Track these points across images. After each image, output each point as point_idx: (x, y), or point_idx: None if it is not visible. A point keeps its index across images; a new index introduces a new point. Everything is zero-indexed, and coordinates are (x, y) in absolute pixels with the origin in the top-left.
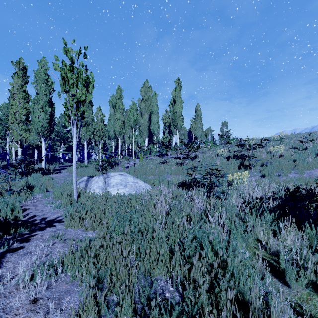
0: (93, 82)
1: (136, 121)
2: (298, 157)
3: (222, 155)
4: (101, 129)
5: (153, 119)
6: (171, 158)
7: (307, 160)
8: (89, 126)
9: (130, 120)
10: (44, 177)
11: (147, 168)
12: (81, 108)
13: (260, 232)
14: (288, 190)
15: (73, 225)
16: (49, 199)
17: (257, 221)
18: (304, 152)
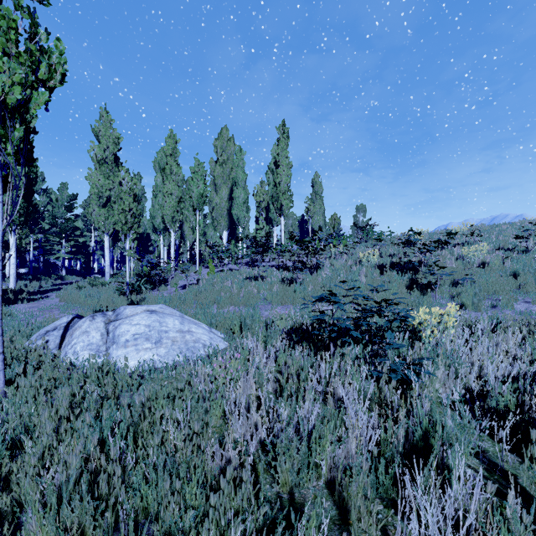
0: (60, 66)
1: (204, 198)
2: (523, 268)
3: (370, 263)
4: (128, 211)
5: (238, 195)
6: (271, 269)
7: None
8: (114, 207)
9: (191, 196)
10: None
11: (223, 289)
12: (14, 128)
13: None
14: None
15: None
16: None
17: None
18: (527, 258)
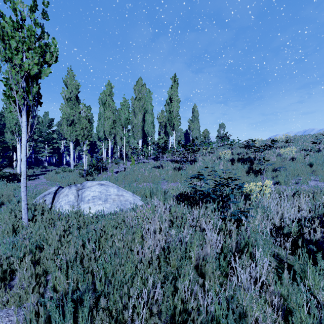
0: (55, 53)
1: (128, 120)
2: (315, 161)
3: (225, 158)
4: (85, 128)
5: (148, 118)
6: (167, 162)
7: None
8: (76, 126)
9: (121, 119)
10: (8, 186)
11: (140, 173)
12: (33, 87)
13: None
14: None
15: None
16: None
17: None
18: (319, 155)
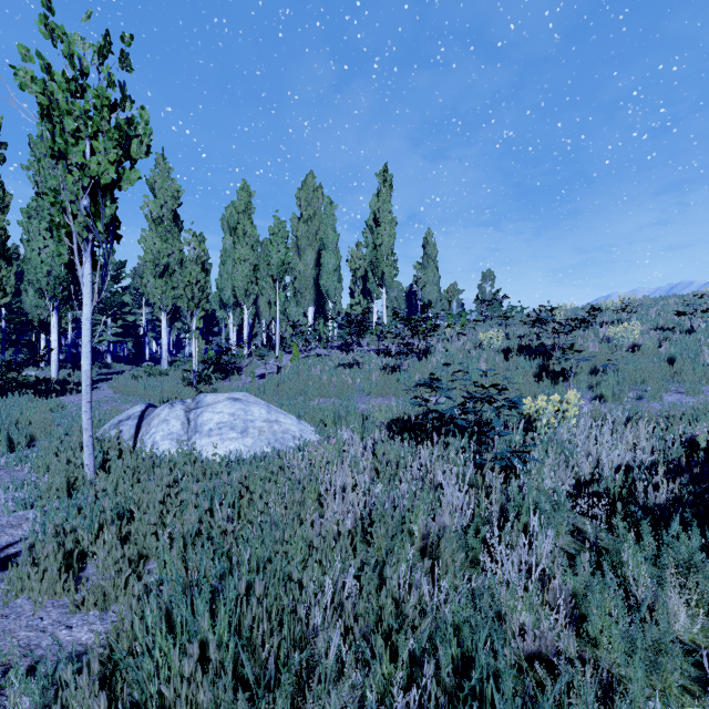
0: (146, 137)
1: (286, 266)
2: (681, 352)
3: (493, 347)
4: (195, 283)
5: (327, 261)
6: (369, 354)
7: (701, 358)
8: (173, 278)
9: (270, 263)
10: (39, 404)
11: (311, 379)
12: (105, 206)
13: (677, 611)
14: (693, 444)
15: (37, 587)
16: (24, 472)
17: (669, 574)
18: (690, 340)
